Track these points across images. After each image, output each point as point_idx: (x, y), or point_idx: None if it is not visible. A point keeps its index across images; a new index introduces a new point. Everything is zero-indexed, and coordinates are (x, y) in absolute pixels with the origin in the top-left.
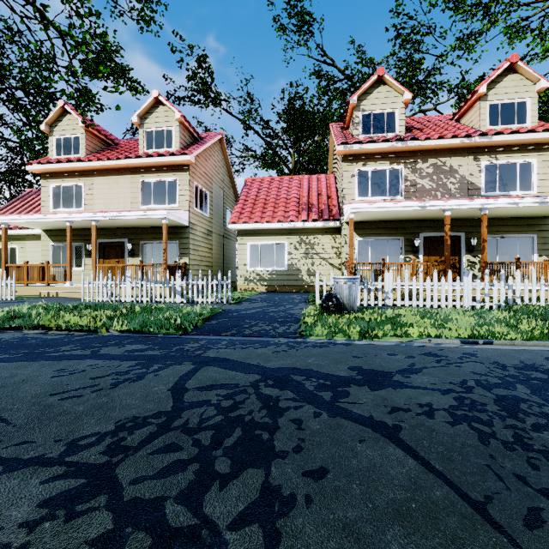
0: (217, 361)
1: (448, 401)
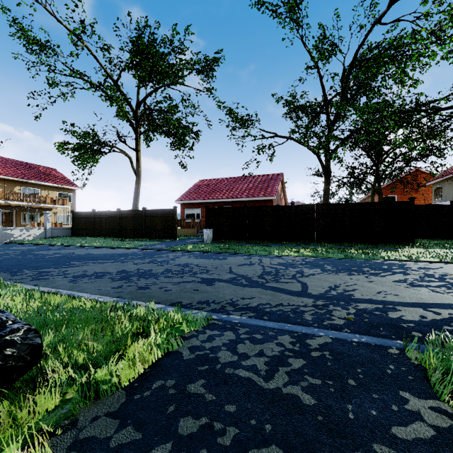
0: (295, 293)
1: (199, 275)
